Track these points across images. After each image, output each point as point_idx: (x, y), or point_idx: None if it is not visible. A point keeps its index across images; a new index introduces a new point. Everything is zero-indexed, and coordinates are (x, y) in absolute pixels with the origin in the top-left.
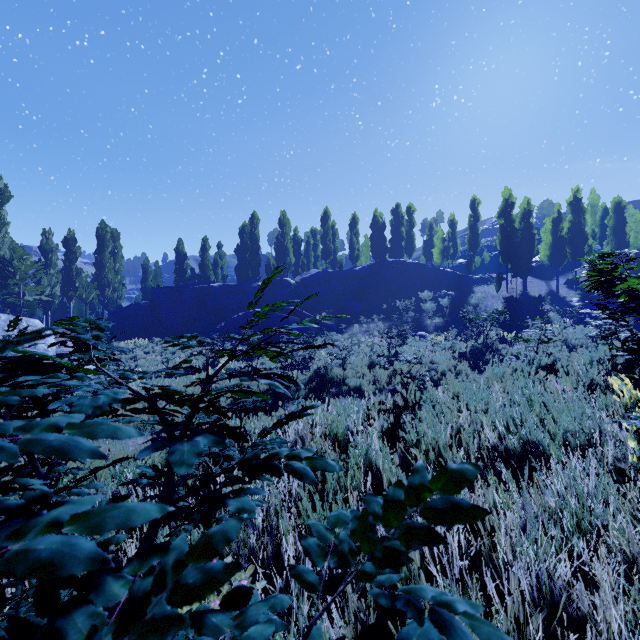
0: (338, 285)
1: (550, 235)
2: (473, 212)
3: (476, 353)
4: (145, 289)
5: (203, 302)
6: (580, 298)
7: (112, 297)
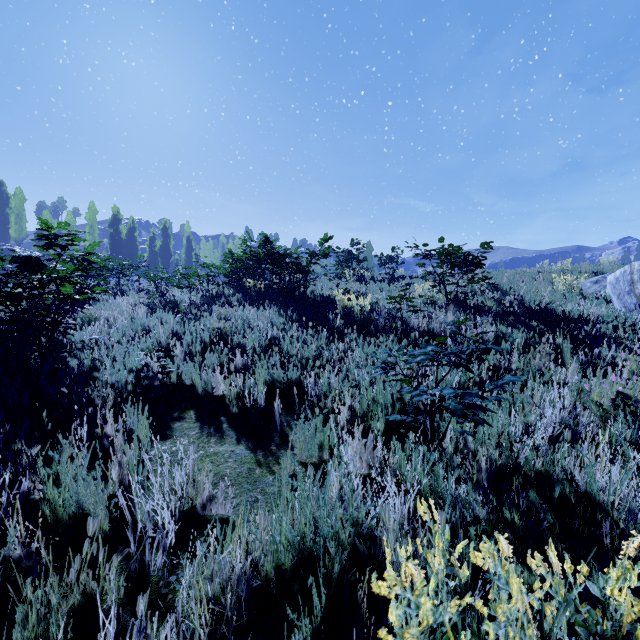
0: None
1: None
2: (91, 215)
3: None
4: None
5: None
6: None
7: None
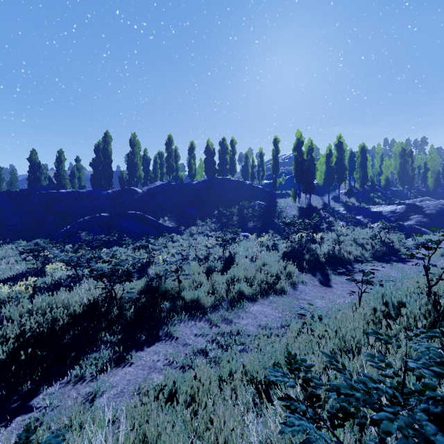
0: (179, 195)
1: (323, 166)
2: (275, 147)
3: (297, 253)
4: None
5: (51, 206)
6: (345, 208)
7: None
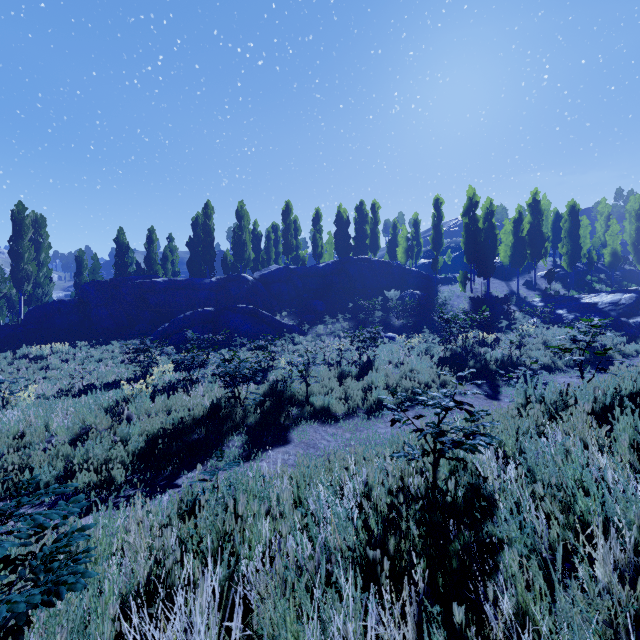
0: (301, 282)
1: (509, 236)
2: (437, 211)
3: (458, 358)
4: (79, 285)
5: (144, 299)
6: (541, 298)
7: (35, 293)
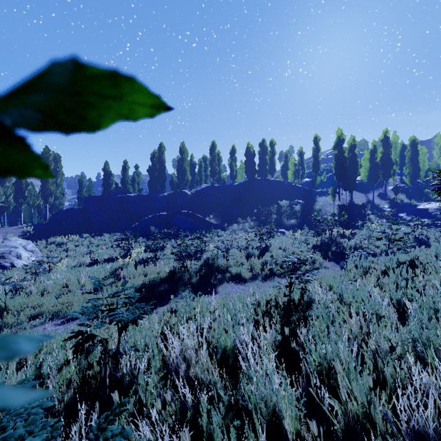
0: (222, 195)
1: (367, 162)
2: (315, 145)
3: (325, 245)
4: (80, 198)
5: (122, 207)
6: (389, 205)
7: (55, 203)
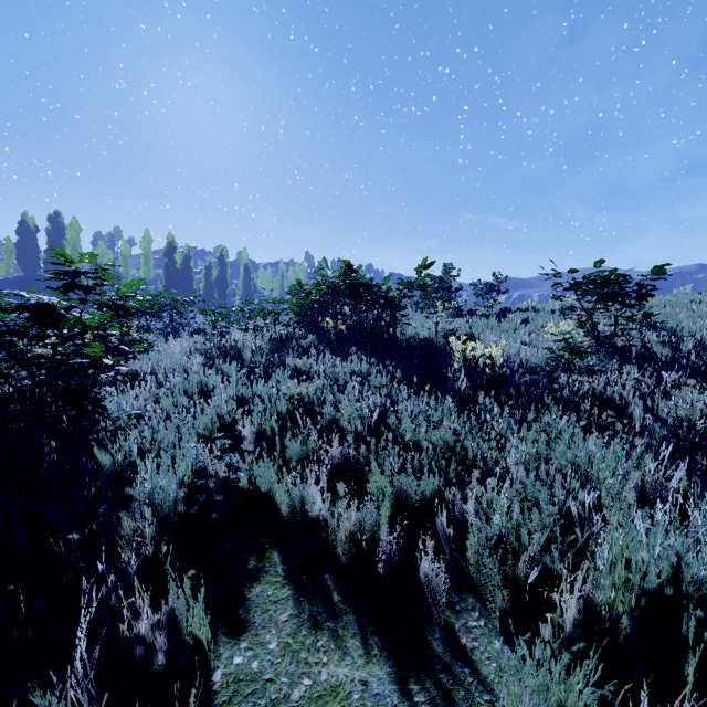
0: None
1: None
2: (146, 244)
3: None
4: None
5: None
6: None
7: None
